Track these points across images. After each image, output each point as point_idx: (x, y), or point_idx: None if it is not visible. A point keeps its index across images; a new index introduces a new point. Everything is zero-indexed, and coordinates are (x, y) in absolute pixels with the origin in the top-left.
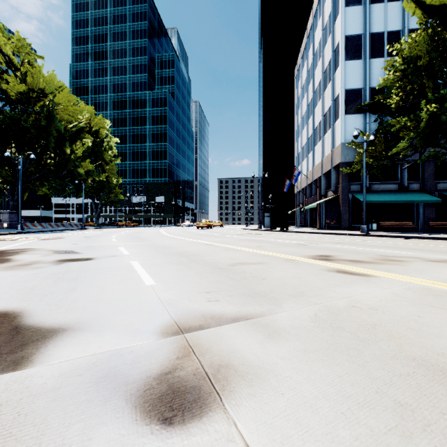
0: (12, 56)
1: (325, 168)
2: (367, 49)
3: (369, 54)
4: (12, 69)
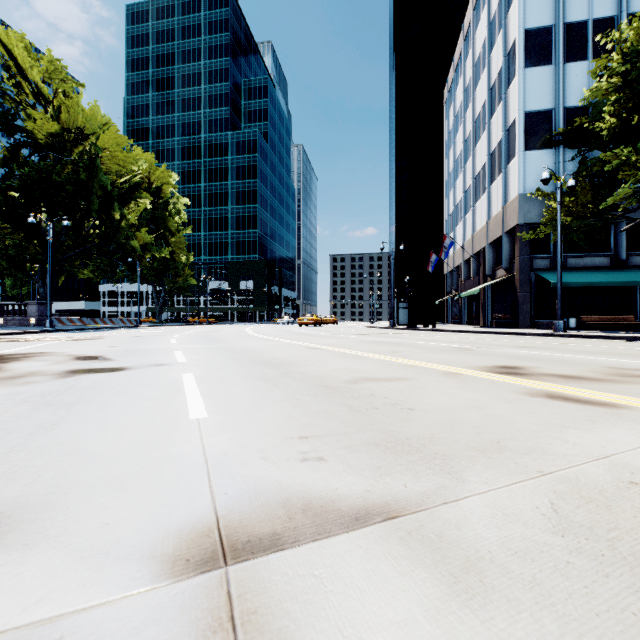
0: (41, 84)
1: (493, 235)
2: (561, 48)
3: (564, 56)
4: (41, 102)
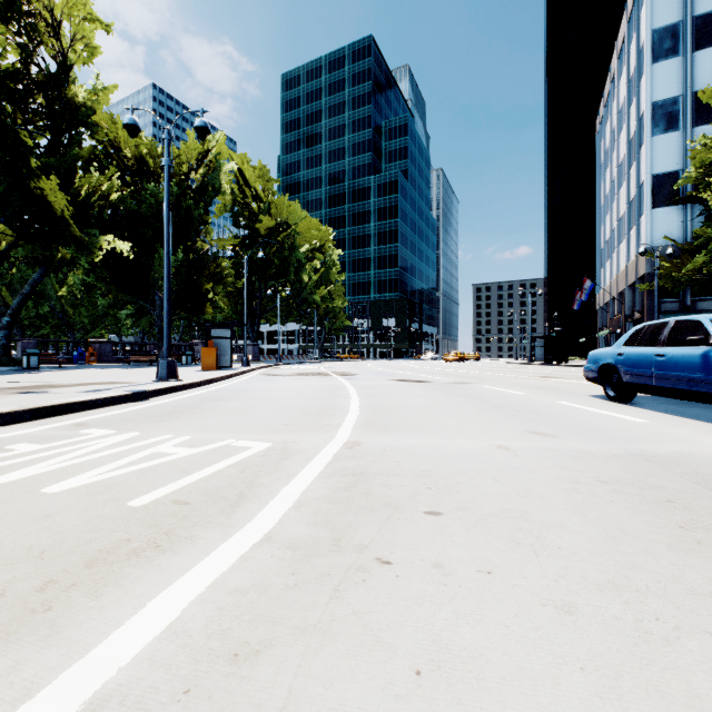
0: (259, 191)
1: (630, 279)
2: (688, 115)
3: (692, 122)
4: (256, 202)
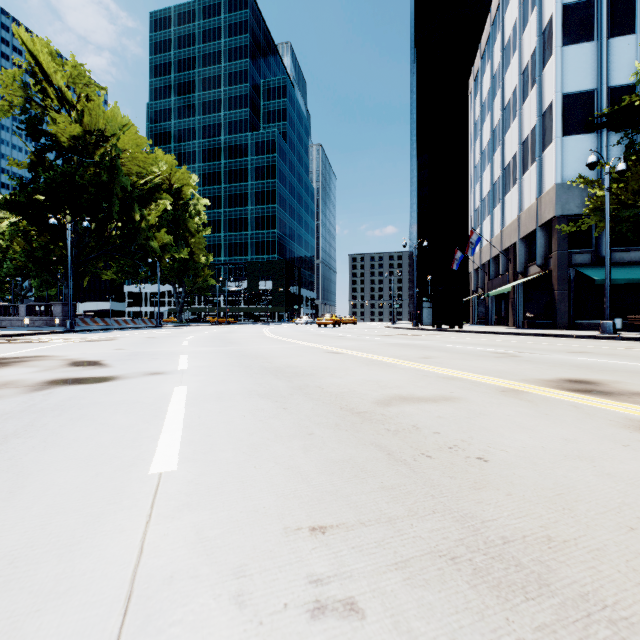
0: (64, 89)
1: (525, 229)
2: (604, 22)
3: (608, 31)
4: (65, 107)
